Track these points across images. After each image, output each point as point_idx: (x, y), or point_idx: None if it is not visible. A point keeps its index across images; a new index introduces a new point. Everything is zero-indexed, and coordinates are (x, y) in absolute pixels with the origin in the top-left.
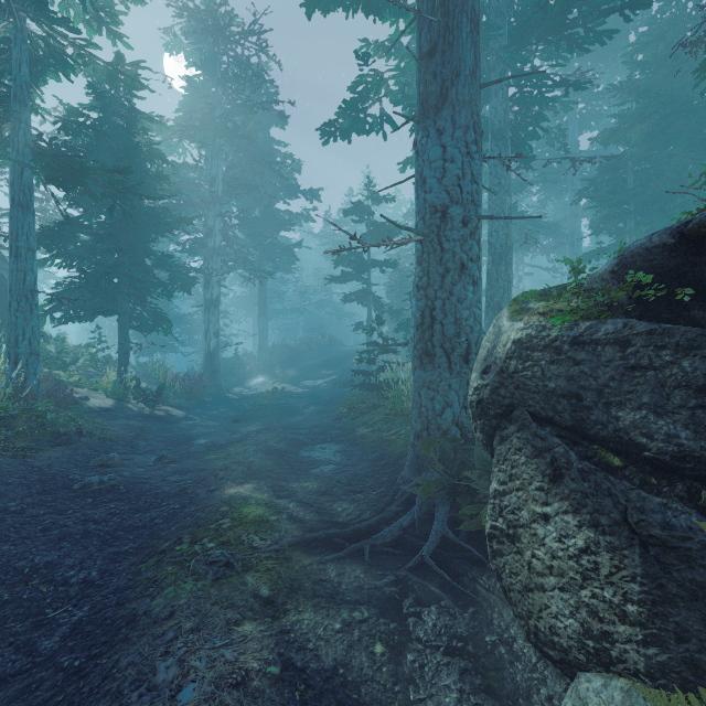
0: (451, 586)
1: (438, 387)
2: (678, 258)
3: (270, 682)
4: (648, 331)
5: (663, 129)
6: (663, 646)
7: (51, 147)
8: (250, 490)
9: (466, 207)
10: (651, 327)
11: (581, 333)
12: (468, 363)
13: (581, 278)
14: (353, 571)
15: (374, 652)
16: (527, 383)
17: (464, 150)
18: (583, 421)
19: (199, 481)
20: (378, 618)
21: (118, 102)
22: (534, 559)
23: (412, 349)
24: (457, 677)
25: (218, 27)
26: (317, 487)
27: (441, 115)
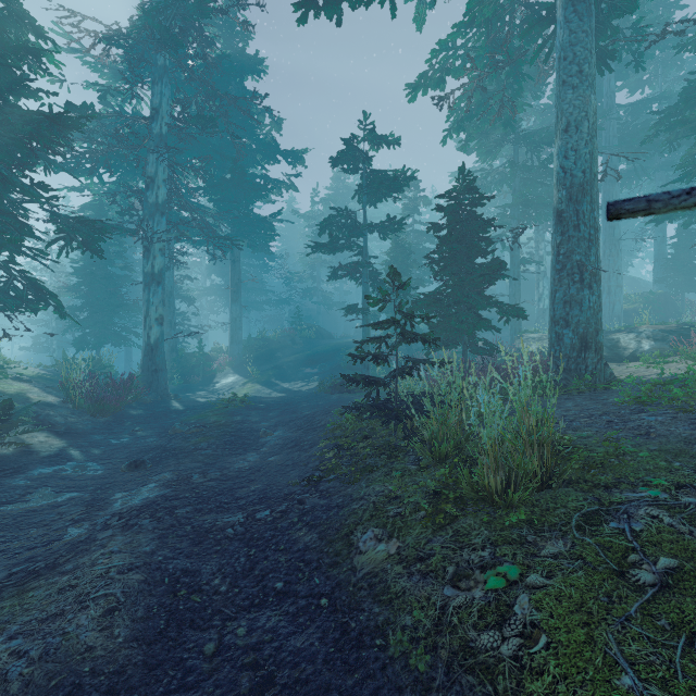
0: None
1: None
2: None
3: None
4: None
5: None
6: None
7: None
8: None
9: None
10: None
11: None
12: None
13: None
14: None
15: None
16: None
17: None
18: None
19: None
20: None
21: None
22: None
23: None
24: None
25: None
26: None
27: None
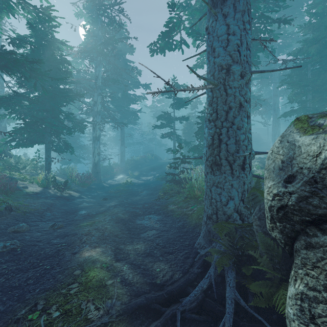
0: None
1: (224, 186)
2: None
3: None
4: None
5: None
6: None
7: (2, 51)
8: (99, 254)
9: (243, 65)
10: None
11: None
12: (244, 170)
13: None
14: None
15: None
16: None
17: (242, 27)
18: None
19: (69, 244)
20: None
21: (44, 32)
22: None
23: (204, 160)
24: None
25: (99, 1)
26: (143, 249)
27: (226, 4)
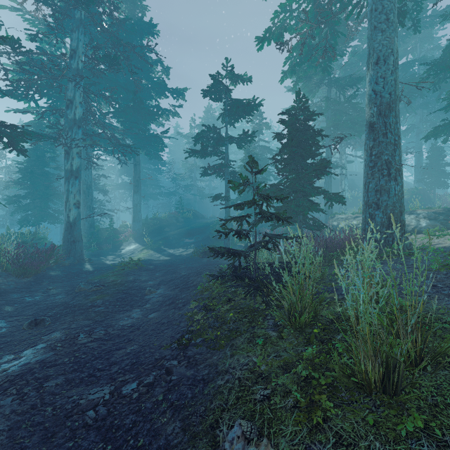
0: None
1: None
2: None
3: None
4: None
5: None
6: None
7: None
8: None
9: None
10: None
11: None
12: None
13: None
14: None
15: None
16: None
17: None
18: None
19: None
20: None
21: None
22: None
23: None
24: None
25: None
26: None
27: None
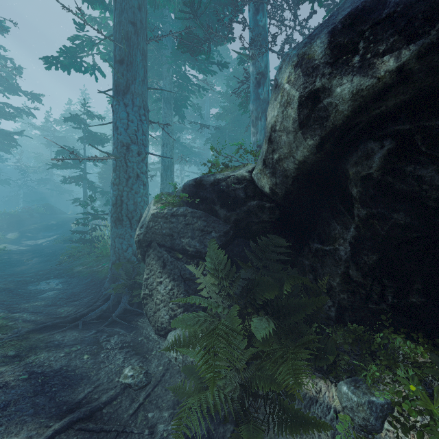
0: (126, 326)
1: (125, 237)
2: (196, 189)
3: (22, 381)
4: (191, 212)
5: (238, 120)
6: (188, 310)
7: None
8: None
9: (139, 147)
10: (192, 210)
11: (174, 212)
12: None
13: (177, 190)
14: (72, 334)
15: (83, 358)
16: (156, 231)
17: (139, 118)
18: (173, 244)
19: None
20: (86, 347)
21: None
22: (157, 300)
23: (110, 217)
24: (124, 354)
25: None
26: (44, 303)
27: (126, 96)
